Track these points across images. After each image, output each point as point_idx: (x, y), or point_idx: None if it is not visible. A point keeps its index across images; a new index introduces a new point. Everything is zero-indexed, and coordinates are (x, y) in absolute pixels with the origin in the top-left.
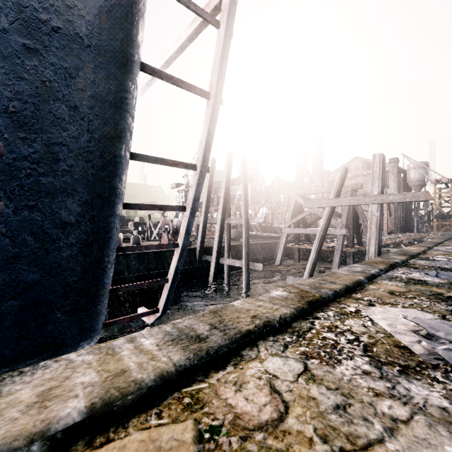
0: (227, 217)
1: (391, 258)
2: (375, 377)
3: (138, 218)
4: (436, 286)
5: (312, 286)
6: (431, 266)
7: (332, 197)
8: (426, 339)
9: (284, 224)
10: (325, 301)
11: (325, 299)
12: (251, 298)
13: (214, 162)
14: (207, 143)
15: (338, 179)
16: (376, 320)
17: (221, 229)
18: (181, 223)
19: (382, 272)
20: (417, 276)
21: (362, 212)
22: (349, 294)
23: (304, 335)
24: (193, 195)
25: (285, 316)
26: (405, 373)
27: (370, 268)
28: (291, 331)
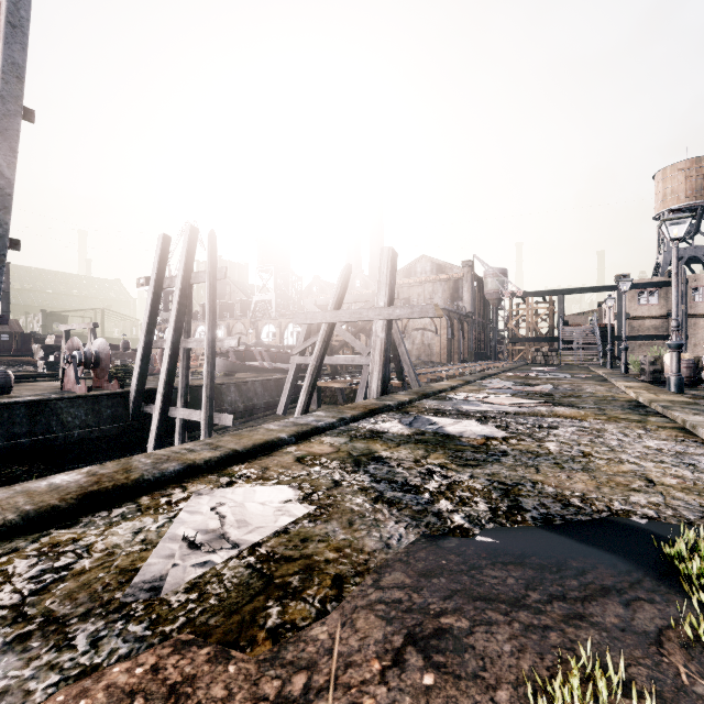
0: (185, 337)
1: (391, 399)
2: None
3: (53, 338)
4: (386, 440)
5: (163, 458)
6: (431, 409)
7: (331, 308)
8: (190, 547)
9: (294, 350)
10: (143, 486)
11: (146, 482)
12: None
13: (167, 242)
14: None
15: (339, 282)
16: (181, 517)
17: (172, 358)
18: (106, 347)
19: (342, 423)
20: (386, 426)
21: (399, 332)
22: (228, 466)
23: None
24: None
25: None
26: (25, 638)
27: (328, 418)
28: None
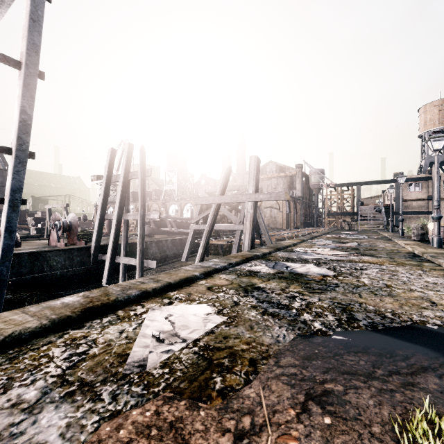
0: (125, 212)
1: (257, 251)
2: (18, 409)
3: (40, 213)
4: (260, 277)
5: (127, 287)
6: (283, 257)
7: (218, 194)
8: (158, 341)
9: (192, 221)
10: (118, 304)
11: (119, 301)
12: (17, 310)
13: (114, 153)
14: (21, 122)
15: (223, 178)
16: (145, 323)
17: (117, 226)
18: (75, 219)
19: (230, 266)
20: (258, 268)
21: (258, 209)
22: (166, 292)
23: (21, 356)
24: (9, 185)
25: (22, 332)
26: (72, 394)
27: (221, 263)
28: (12, 352)
